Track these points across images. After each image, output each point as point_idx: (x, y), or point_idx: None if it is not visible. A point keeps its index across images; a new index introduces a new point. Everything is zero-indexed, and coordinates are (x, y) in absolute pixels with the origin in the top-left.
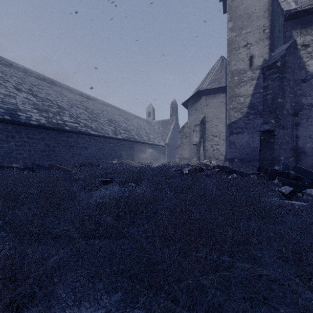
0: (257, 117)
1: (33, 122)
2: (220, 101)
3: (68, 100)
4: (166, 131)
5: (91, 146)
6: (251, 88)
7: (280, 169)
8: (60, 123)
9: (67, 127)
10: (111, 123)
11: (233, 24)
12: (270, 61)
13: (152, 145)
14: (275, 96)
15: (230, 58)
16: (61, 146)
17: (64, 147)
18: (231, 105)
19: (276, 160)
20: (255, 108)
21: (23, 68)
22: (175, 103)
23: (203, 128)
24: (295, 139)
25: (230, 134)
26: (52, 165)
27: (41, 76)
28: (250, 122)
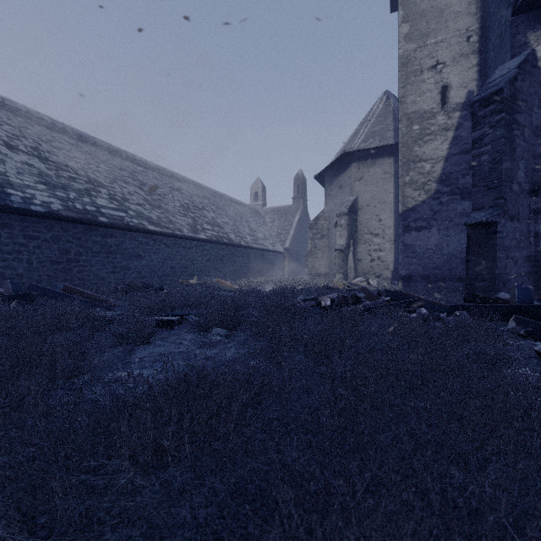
0: (457, 199)
1: (36, 207)
2: (385, 171)
3: (108, 170)
4: (286, 227)
5: (148, 253)
6: (445, 145)
7: (514, 299)
8: (90, 211)
9: (104, 218)
10: (187, 212)
11: (411, 27)
12: (486, 90)
13: (262, 250)
14: (498, 157)
15: (405, 90)
16: (91, 254)
17: (98, 255)
18: (406, 177)
19: (499, 280)
20: (452, 182)
21: (24, 109)
22: (302, 178)
23: (353, 220)
24: (533, 240)
25: (405, 231)
26: (70, 288)
27: (60, 125)
28: (442, 208)
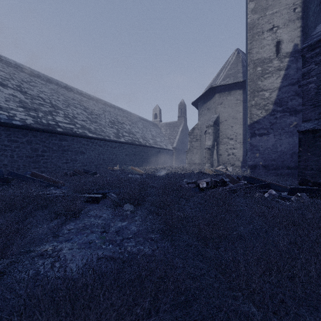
0: (286, 115)
1: (16, 121)
2: (237, 99)
3: (64, 99)
4: (174, 134)
5: (88, 150)
6: (278, 80)
7: None
8: (51, 124)
9: (60, 129)
10: (113, 125)
11: (255, 4)
12: (312, 39)
13: (159, 148)
14: None
15: (252, 45)
16: (52, 151)
17: (56, 152)
18: (252, 101)
19: None
20: (283, 104)
21: (14, 63)
22: (183, 104)
23: (216, 129)
24: None
25: (252, 136)
26: (35, 174)
27: (35, 72)
28: (276, 121)
